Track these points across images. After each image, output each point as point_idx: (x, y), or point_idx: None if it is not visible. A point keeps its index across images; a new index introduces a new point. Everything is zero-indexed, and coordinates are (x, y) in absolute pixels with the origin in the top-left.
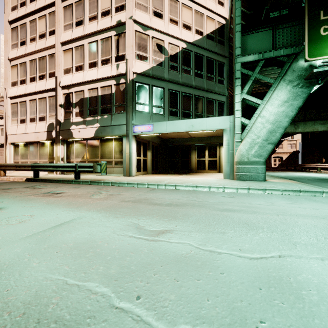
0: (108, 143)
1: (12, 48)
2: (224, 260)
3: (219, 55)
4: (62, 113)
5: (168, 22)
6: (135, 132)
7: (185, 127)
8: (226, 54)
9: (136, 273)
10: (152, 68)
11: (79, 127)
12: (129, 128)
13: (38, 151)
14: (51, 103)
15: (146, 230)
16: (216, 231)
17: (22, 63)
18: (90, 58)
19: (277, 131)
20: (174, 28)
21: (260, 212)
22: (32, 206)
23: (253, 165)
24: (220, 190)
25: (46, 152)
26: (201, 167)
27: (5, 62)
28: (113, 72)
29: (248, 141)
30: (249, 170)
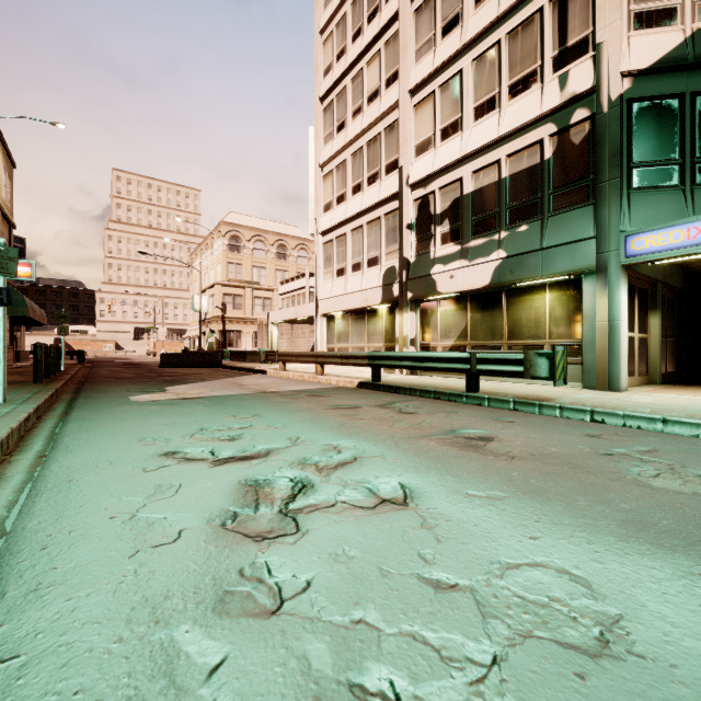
0: (531, 297)
1: (325, 145)
2: None
3: None
4: (411, 241)
5: None
6: (632, 255)
7: None
8: None
9: None
10: (695, 36)
11: (452, 267)
12: (609, 246)
13: (366, 328)
14: (390, 226)
15: None
16: None
17: (339, 165)
18: (479, 94)
19: None
20: None
21: None
22: (493, 500)
23: None
24: None
25: (380, 328)
26: None
27: (316, 172)
28: (547, 102)
29: None
30: None
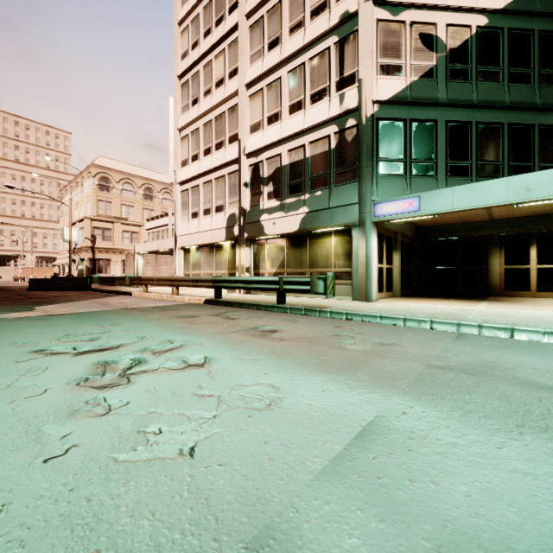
0: (324, 240)
1: (182, 113)
2: None
3: None
4: (247, 196)
5: None
6: (377, 216)
7: (506, 194)
8: None
9: None
10: (412, 85)
11: (274, 217)
12: (366, 209)
13: (214, 259)
14: (232, 183)
15: None
16: None
17: (194, 131)
18: (292, 97)
19: None
20: None
21: None
22: (256, 360)
23: None
24: None
25: (224, 259)
26: (516, 284)
27: (175, 134)
28: (332, 111)
29: None
30: None
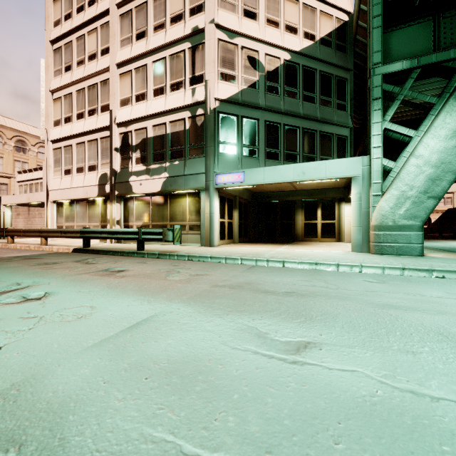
0: (180, 199)
1: (55, 76)
2: (455, 417)
3: (339, 67)
4: (118, 159)
5: (264, 24)
6: (218, 184)
7: (293, 175)
8: (349, 66)
9: (299, 437)
10: (242, 91)
11: (141, 179)
12: (210, 178)
13: (87, 212)
14: (104, 146)
15: (275, 340)
16: (397, 348)
17: (67, 95)
18: (156, 83)
19: (443, 178)
20: (273, 33)
21: (451, 312)
22: (90, 292)
23: (403, 232)
24: (355, 270)
25: (97, 213)
26: (310, 233)
27: (47, 94)
28: (186, 100)
29: (394, 195)
30: (396, 239)
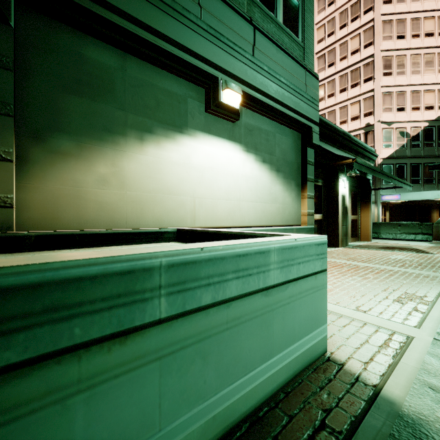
0: None
1: None
2: None
3: None
4: None
5: (410, 111)
6: (382, 200)
7: (431, 196)
8: None
9: None
10: (396, 151)
11: None
12: (378, 197)
13: None
14: None
15: None
16: None
17: None
18: None
19: None
20: (416, 114)
21: None
22: None
23: None
24: None
25: None
26: None
27: None
28: None
29: None
30: None
